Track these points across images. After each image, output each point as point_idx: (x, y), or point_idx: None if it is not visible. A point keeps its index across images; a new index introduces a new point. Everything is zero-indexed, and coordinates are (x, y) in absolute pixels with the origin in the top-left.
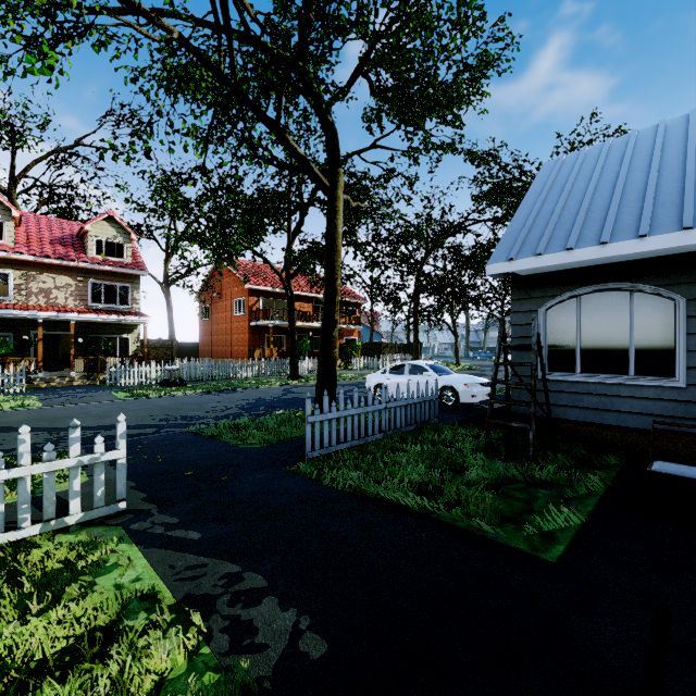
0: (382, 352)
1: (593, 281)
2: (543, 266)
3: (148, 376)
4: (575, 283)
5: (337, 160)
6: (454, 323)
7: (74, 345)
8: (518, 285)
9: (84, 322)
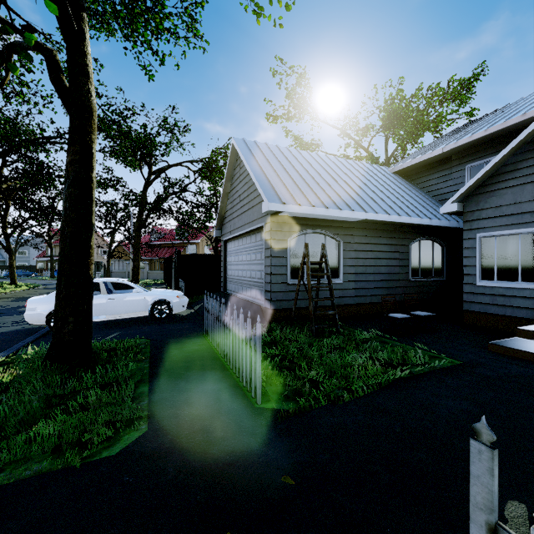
0: None
1: (312, 226)
2: (301, 213)
3: None
4: (305, 226)
5: (84, 0)
6: (8, 239)
7: None
8: (276, 221)
9: None
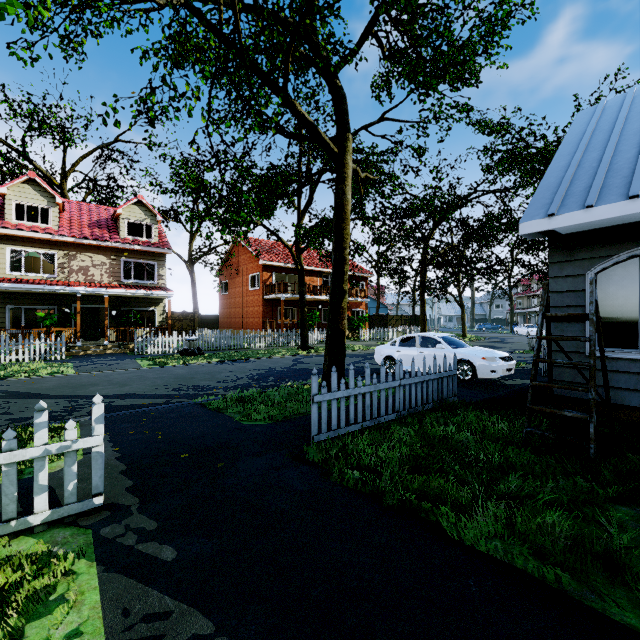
0: (388, 324)
1: None
2: (595, 221)
3: (171, 346)
4: (638, 239)
5: (346, 125)
6: (460, 295)
7: (108, 317)
8: (557, 246)
9: (117, 296)
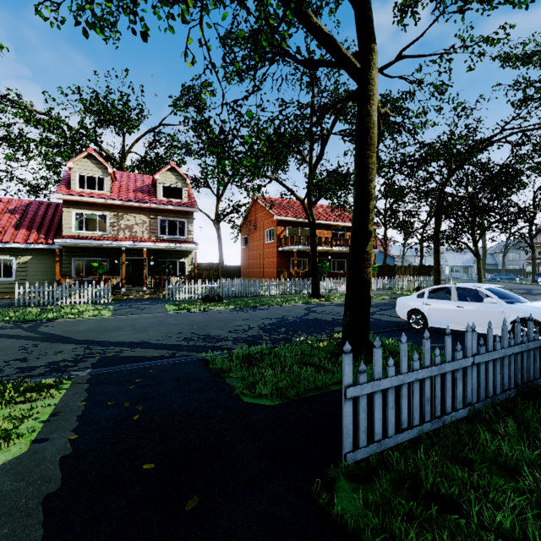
0: (396, 274)
1: None
2: None
3: (196, 292)
4: None
5: (370, 34)
6: (475, 245)
7: (148, 267)
8: None
9: (154, 249)
